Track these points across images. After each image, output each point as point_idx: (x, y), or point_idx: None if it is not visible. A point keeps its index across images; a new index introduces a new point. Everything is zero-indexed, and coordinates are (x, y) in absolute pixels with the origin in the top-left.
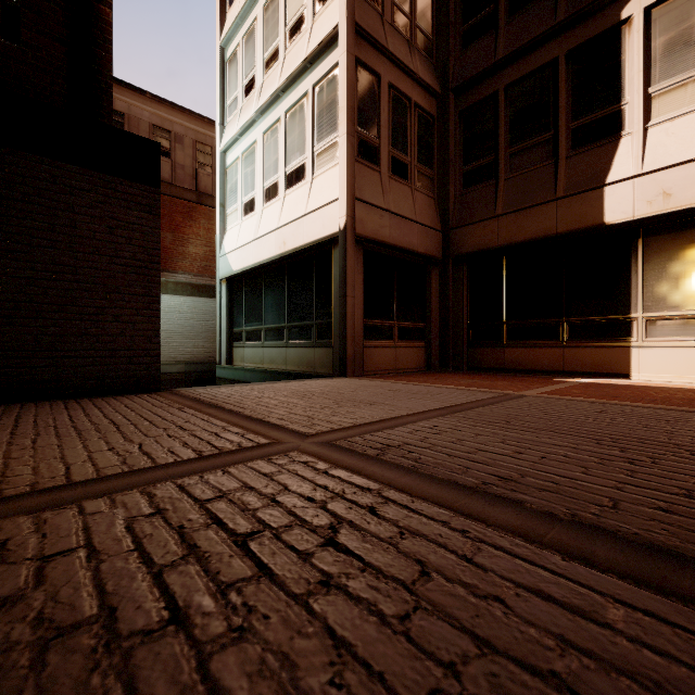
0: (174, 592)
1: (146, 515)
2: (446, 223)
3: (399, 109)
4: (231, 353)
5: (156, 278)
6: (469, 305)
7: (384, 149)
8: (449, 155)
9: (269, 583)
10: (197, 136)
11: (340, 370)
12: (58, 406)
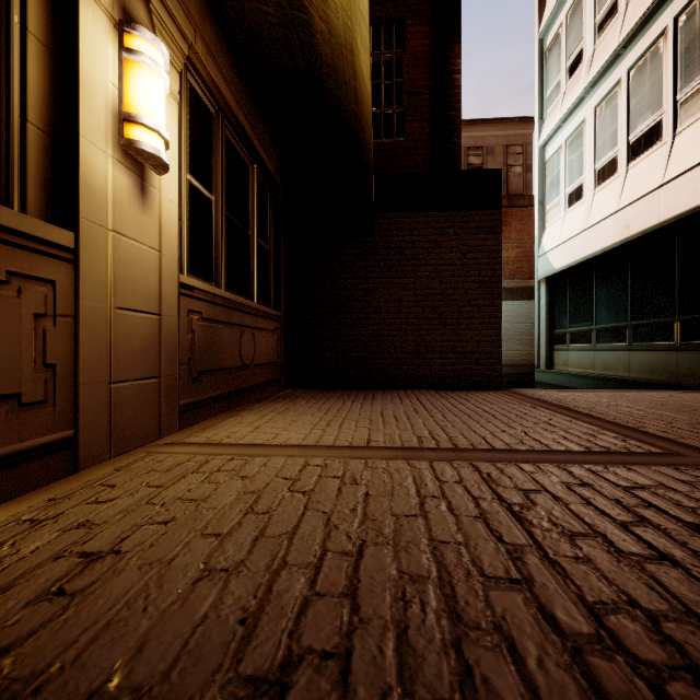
0: (649, 541)
1: (576, 483)
2: None
3: None
4: (551, 356)
5: (498, 289)
6: None
7: None
8: None
9: None
10: (507, 140)
11: None
12: (435, 395)
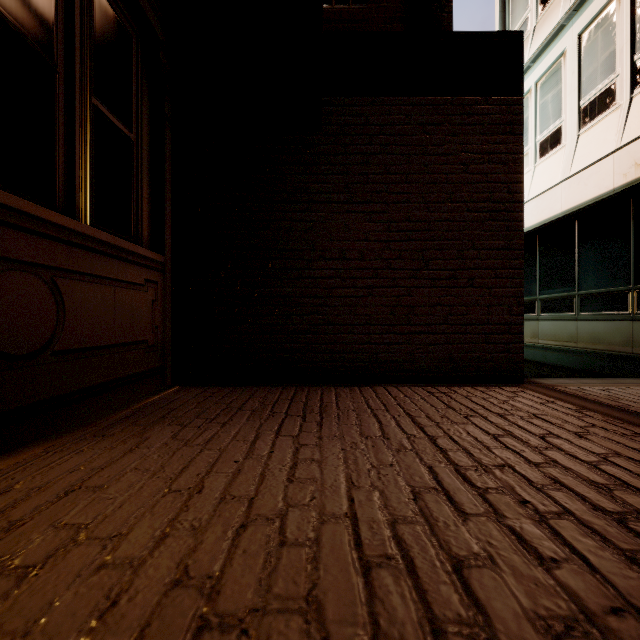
0: None
1: None
2: None
3: None
4: None
5: (518, 223)
6: None
7: None
8: None
9: None
10: None
11: None
12: (431, 399)
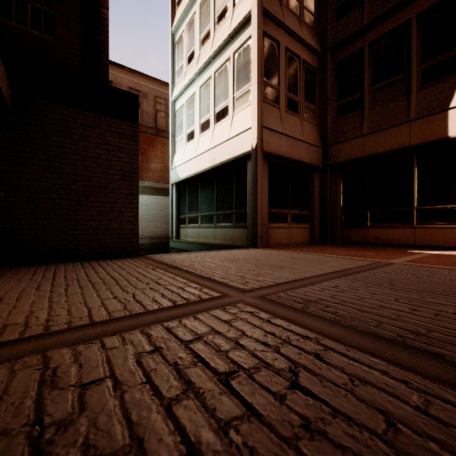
0: (184, 426)
1: (148, 351)
2: (325, 141)
3: (292, 64)
4: (179, 231)
5: (136, 183)
6: (342, 198)
7: (282, 92)
8: (327, 95)
9: (259, 423)
10: (156, 93)
11: (252, 243)
12: (77, 266)
